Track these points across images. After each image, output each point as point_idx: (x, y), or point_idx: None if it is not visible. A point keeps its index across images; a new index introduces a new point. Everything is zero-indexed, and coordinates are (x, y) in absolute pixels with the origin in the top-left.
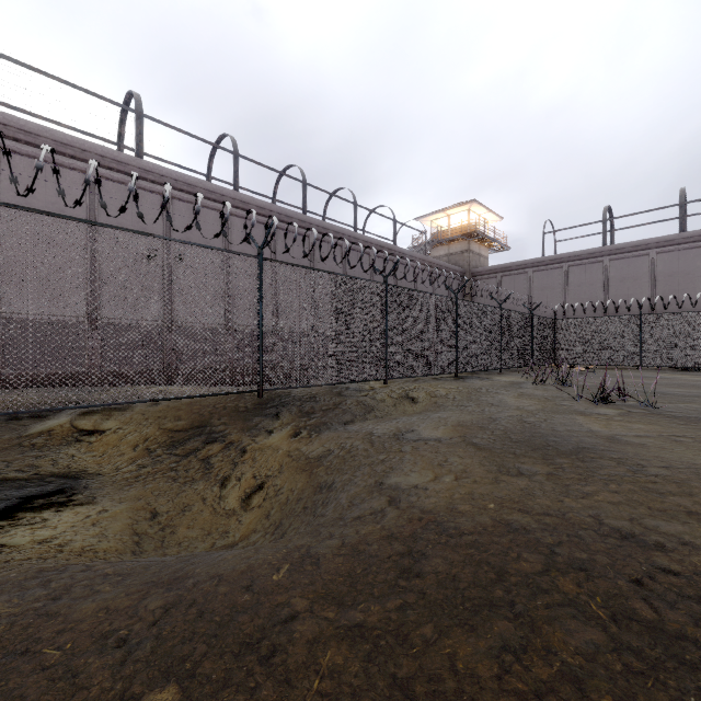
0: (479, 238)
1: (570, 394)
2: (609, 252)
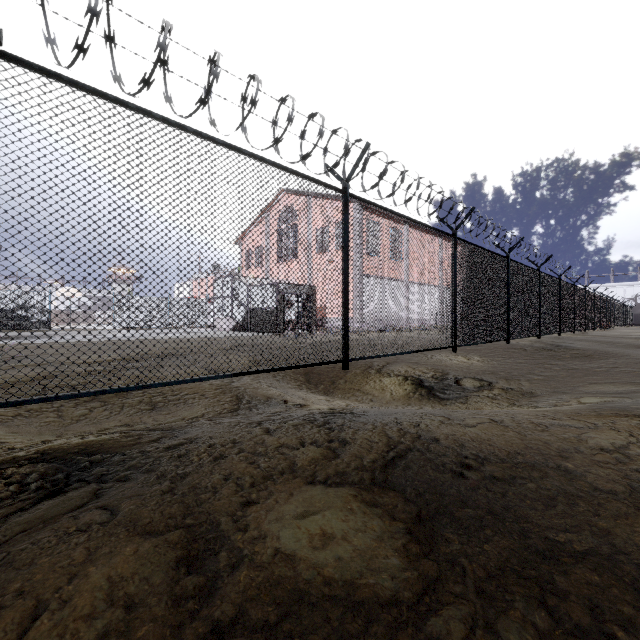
0: None
1: None
2: None
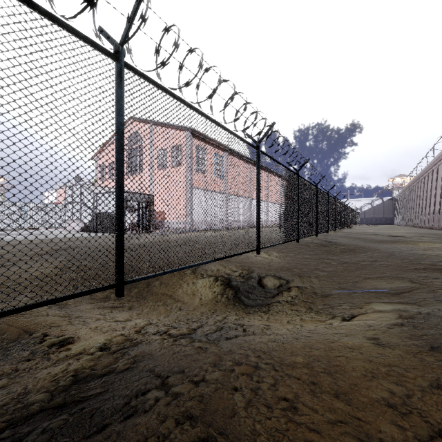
0: None
1: None
2: None
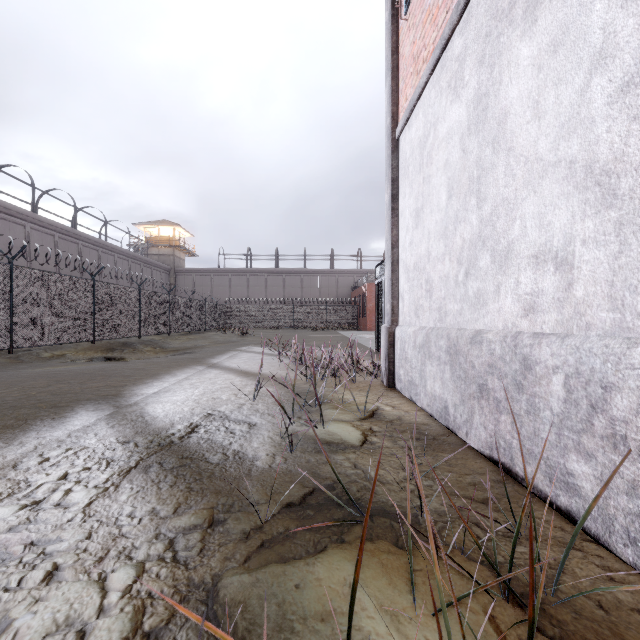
0: (181, 248)
1: (235, 334)
2: (250, 271)
